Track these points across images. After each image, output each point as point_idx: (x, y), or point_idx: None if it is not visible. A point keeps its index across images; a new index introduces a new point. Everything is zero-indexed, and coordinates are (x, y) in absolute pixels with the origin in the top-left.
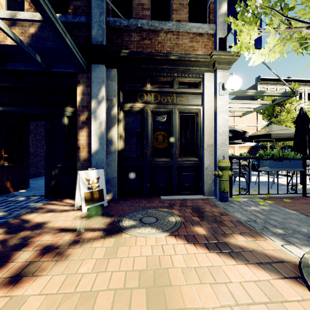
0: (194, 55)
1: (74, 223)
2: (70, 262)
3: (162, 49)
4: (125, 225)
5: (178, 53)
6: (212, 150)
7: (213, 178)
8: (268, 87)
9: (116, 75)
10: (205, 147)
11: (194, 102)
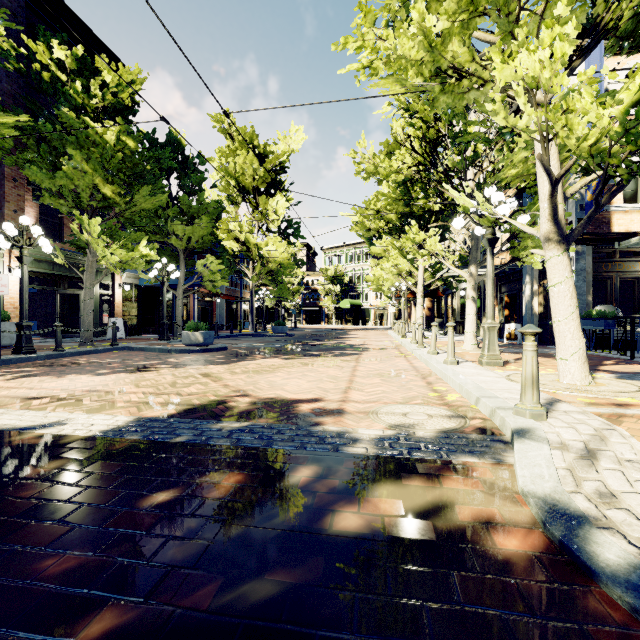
0: None
1: None
2: None
3: None
4: None
5: None
6: None
7: None
8: None
9: None
10: None
11: None
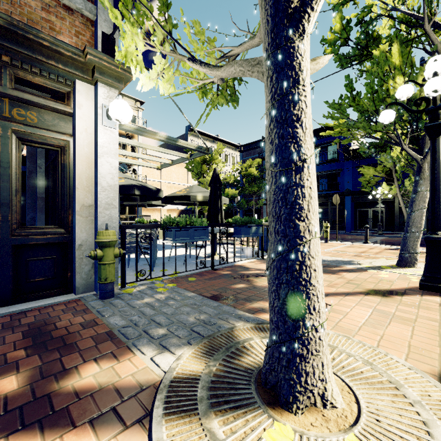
0: (50, 38)
1: None
2: None
3: None
4: None
5: (6, 14)
6: (91, 215)
7: (93, 261)
8: (199, 142)
9: None
10: (78, 208)
11: (57, 127)
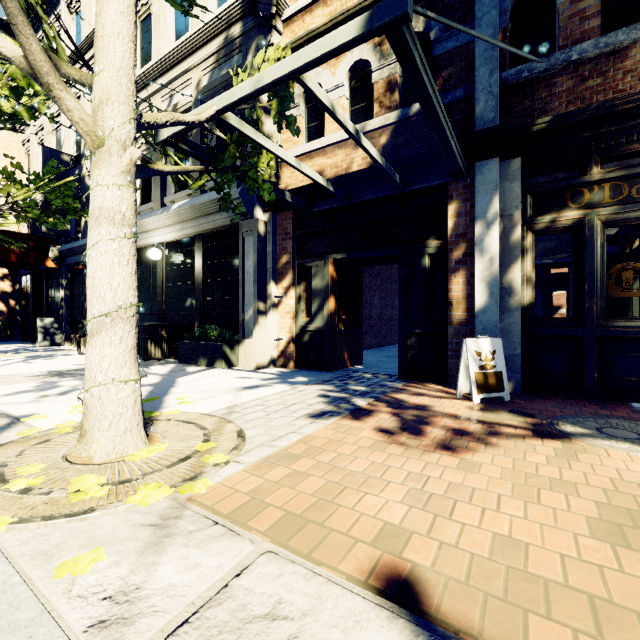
0: None
1: (471, 413)
2: (504, 451)
3: (636, 84)
4: (570, 431)
5: None
6: None
7: None
8: None
9: (520, 169)
10: None
11: None
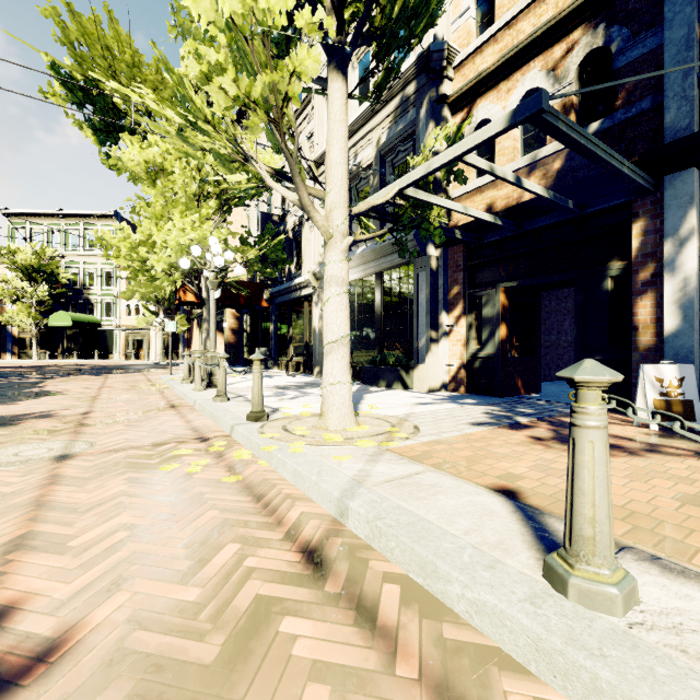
0: None
1: (640, 436)
2: (649, 460)
3: None
4: None
5: None
6: None
7: None
8: None
9: None
10: None
11: None
